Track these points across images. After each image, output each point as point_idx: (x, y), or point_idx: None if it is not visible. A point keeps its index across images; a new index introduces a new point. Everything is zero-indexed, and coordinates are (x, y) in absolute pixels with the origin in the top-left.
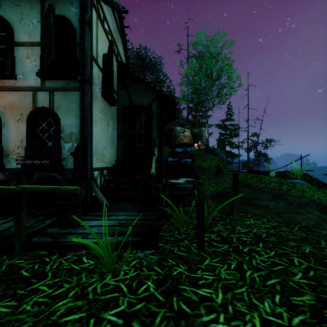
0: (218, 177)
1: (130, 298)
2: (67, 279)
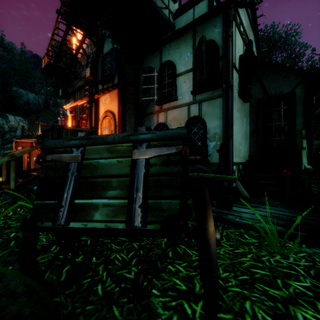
0: None
1: (312, 281)
2: (239, 245)
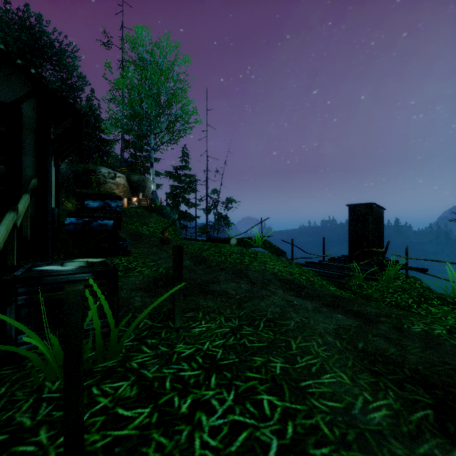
0: (162, 250)
1: None
2: None
